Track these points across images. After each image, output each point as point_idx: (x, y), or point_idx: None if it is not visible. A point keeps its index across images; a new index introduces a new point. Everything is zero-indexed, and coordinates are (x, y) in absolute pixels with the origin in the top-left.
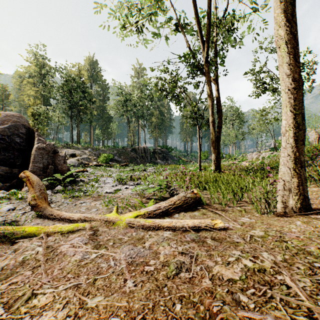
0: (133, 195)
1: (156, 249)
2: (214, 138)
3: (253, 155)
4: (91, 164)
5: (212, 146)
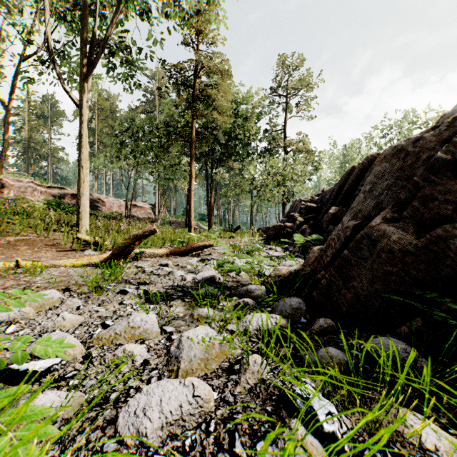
0: None
1: None
2: None
3: None
4: None
5: None
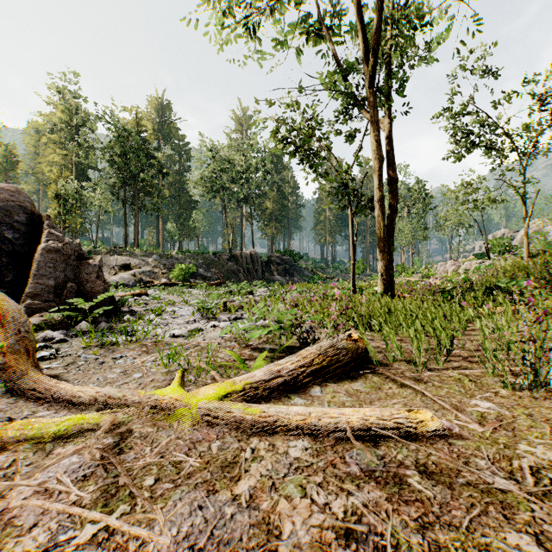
0: (225, 342)
1: (270, 508)
2: (382, 232)
3: (448, 266)
4: (157, 283)
5: (379, 246)
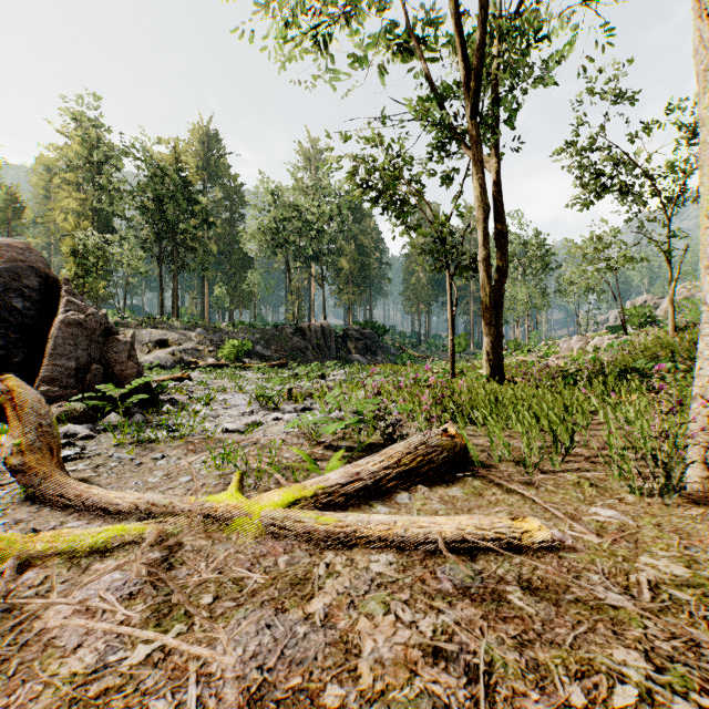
0: (291, 438)
1: (348, 627)
2: (487, 300)
3: (573, 342)
4: (203, 364)
5: (484, 318)
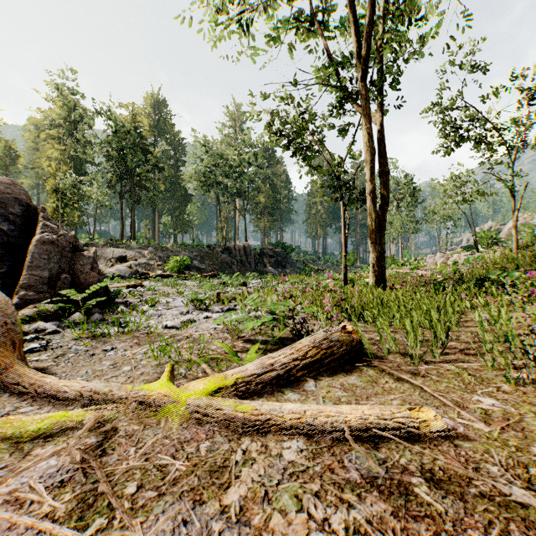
0: (217, 333)
1: (262, 523)
2: (373, 224)
3: (437, 258)
4: (153, 274)
5: (370, 238)
